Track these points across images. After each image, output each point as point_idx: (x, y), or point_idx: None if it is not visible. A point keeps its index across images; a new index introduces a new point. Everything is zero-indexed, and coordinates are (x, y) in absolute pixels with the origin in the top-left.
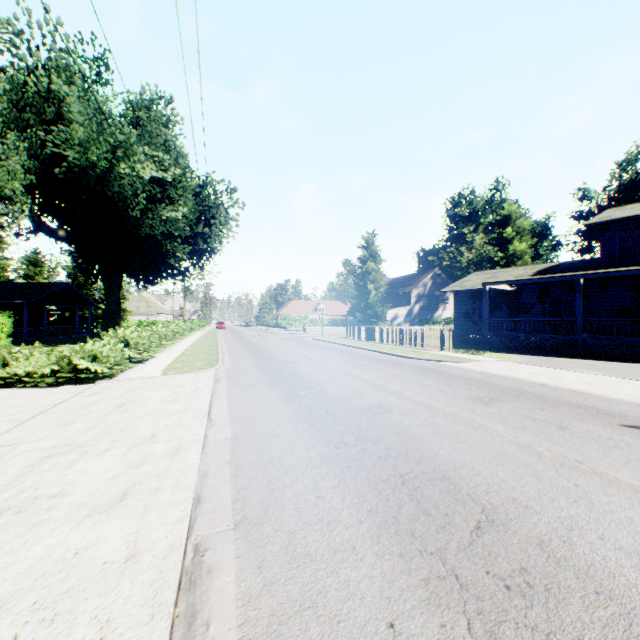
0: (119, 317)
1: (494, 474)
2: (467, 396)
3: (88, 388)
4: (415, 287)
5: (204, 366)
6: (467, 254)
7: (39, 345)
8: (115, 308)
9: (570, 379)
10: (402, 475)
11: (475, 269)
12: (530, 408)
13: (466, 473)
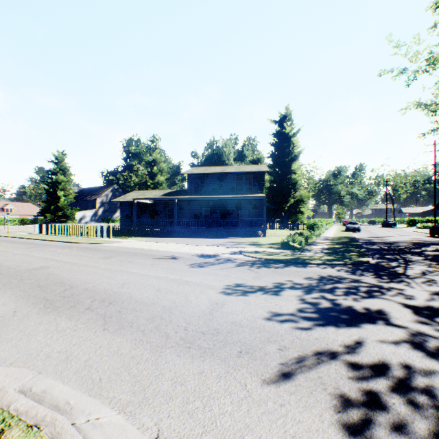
0: None
1: (86, 278)
2: (100, 257)
3: None
4: (100, 196)
5: None
6: (135, 178)
7: None
8: None
9: (156, 246)
10: (41, 285)
11: (140, 188)
12: (126, 257)
13: (73, 280)
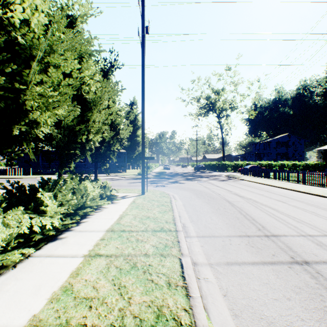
0: None
1: None
2: None
3: None
4: None
5: None
6: None
7: None
8: None
9: None
10: None
11: None
12: None
13: None
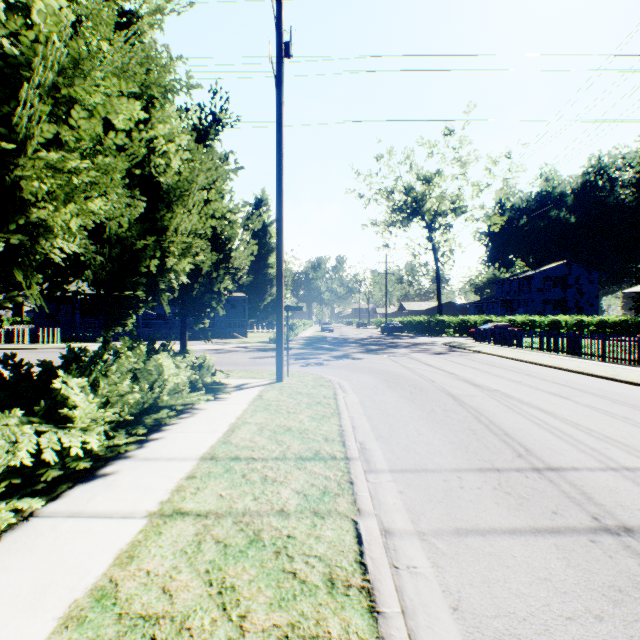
0: None
1: None
2: None
3: None
4: None
5: None
6: None
7: None
8: None
9: None
10: None
11: None
12: None
13: None
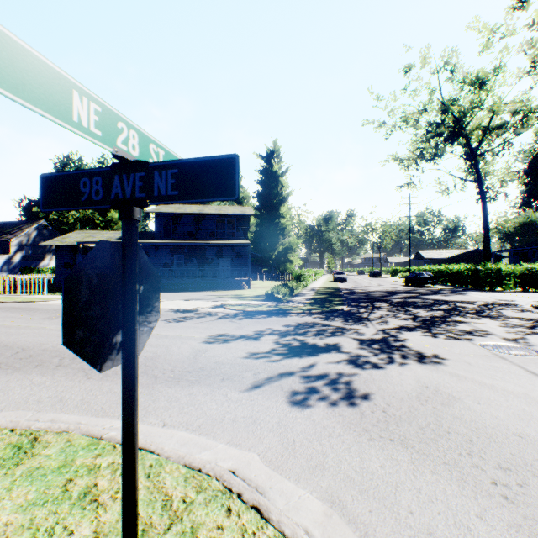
0: None
1: (37, 340)
2: (43, 317)
3: None
4: (17, 236)
5: None
6: (75, 212)
7: None
8: None
9: None
10: None
11: (83, 226)
12: None
13: (21, 342)
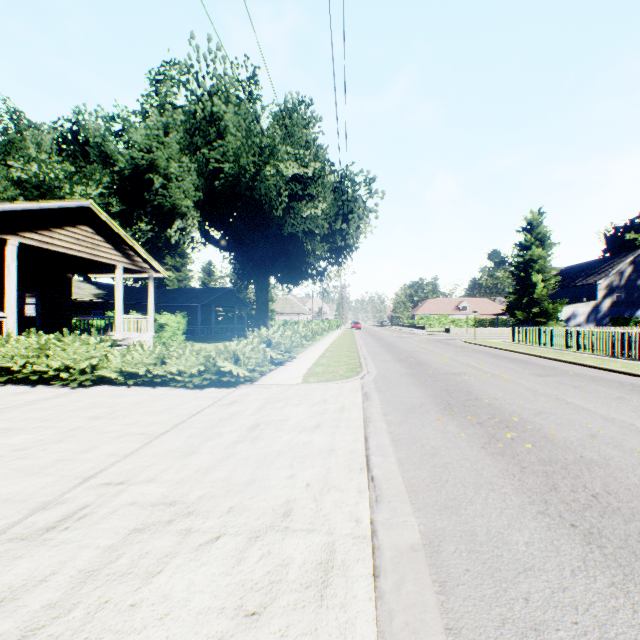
0: (266, 317)
1: None
2: None
3: (228, 394)
4: (604, 276)
5: (347, 373)
6: None
7: (191, 344)
8: (263, 308)
9: None
10: None
11: None
12: None
13: None
